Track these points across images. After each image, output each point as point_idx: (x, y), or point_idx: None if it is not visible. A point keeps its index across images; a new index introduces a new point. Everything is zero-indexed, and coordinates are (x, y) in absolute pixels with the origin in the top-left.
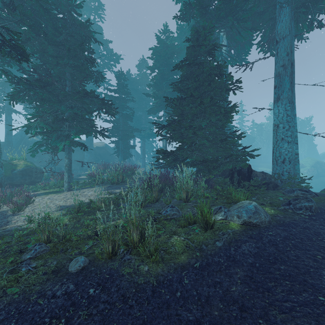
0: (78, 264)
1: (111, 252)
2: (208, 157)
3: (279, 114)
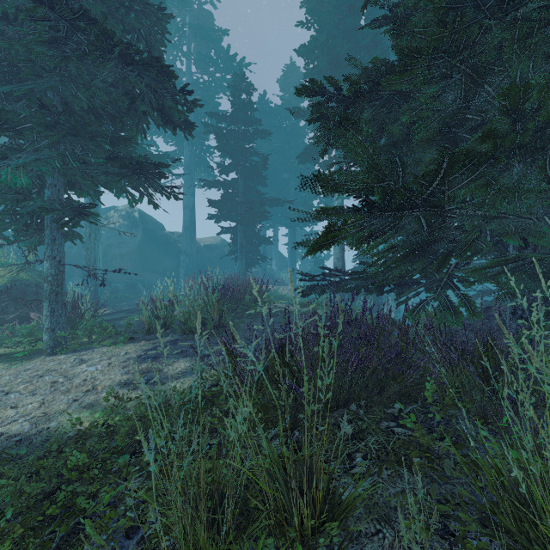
0: None
1: None
2: None
3: None
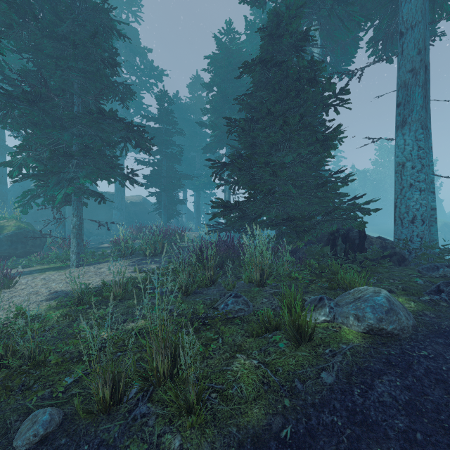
0: (34, 431)
1: (110, 397)
2: (296, 213)
3: (405, 147)
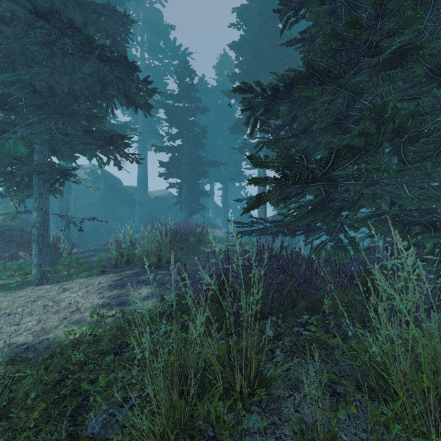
0: None
1: None
2: None
3: None
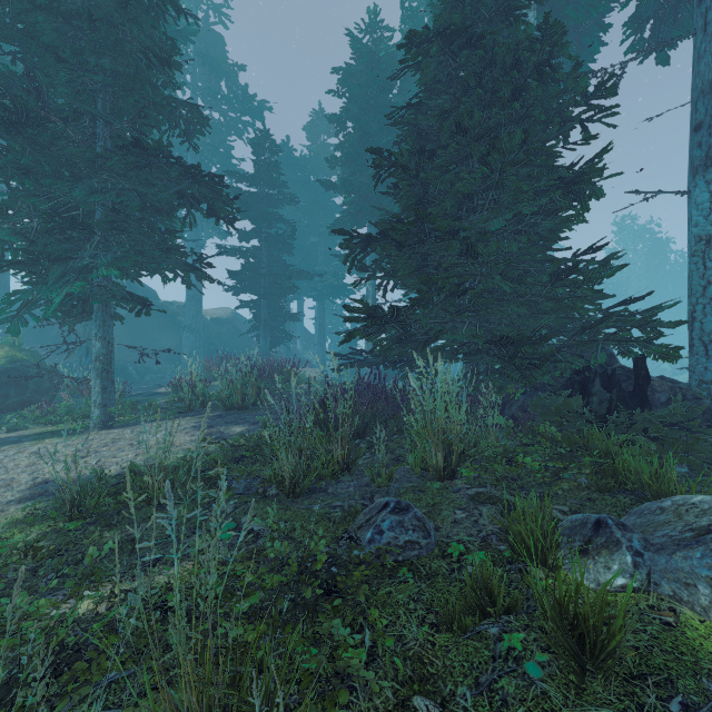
0: None
1: None
2: (512, 331)
3: (711, 205)
